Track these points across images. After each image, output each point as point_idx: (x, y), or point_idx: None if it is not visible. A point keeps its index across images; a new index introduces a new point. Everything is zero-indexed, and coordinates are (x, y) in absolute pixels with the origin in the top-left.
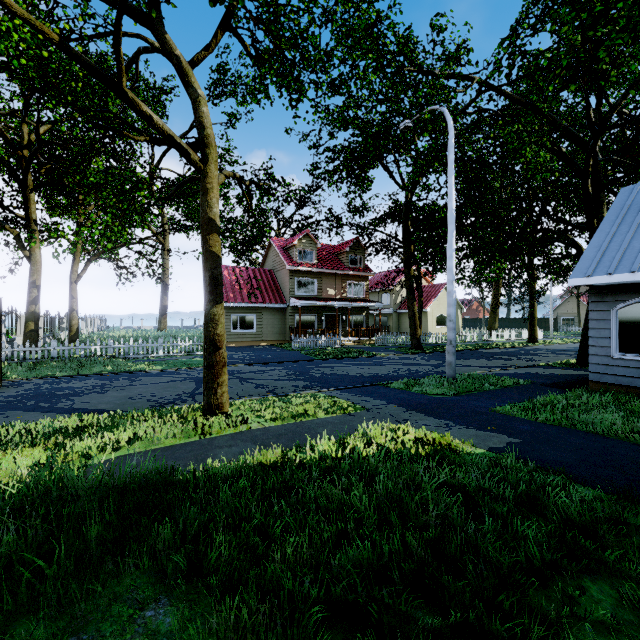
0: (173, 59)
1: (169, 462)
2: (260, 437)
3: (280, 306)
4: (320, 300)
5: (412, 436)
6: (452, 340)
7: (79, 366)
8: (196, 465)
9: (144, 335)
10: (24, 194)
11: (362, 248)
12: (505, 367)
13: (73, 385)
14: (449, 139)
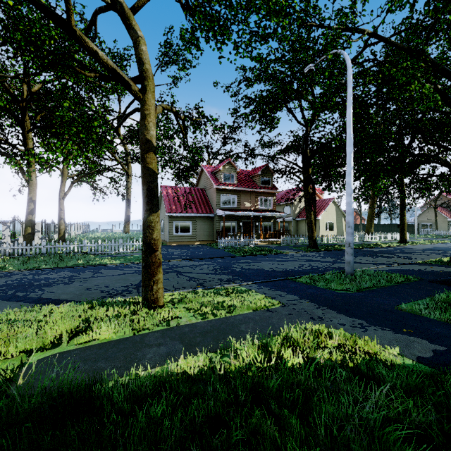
0: (117, 6)
1: (99, 363)
2: (187, 335)
3: (209, 215)
4: (239, 211)
5: (335, 342)
6: (350, 243)
7: (59, 260)
8: (116, 378)
9: (113, 236)
10: (23, 134)
11: (270, 172)
12: (389, 264)
13: (49, 276)
14: (348, 76)
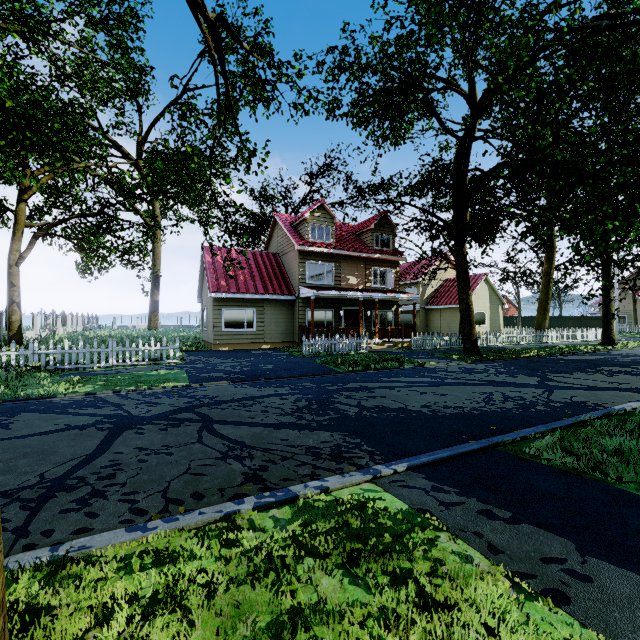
0: None
1: None
2: None
3: (287, 298)
4: (339, 290)
5: None
6: None
7: None
8: None
9: None
10: None
11: (390, 226)
12: None
13: None
14: None
